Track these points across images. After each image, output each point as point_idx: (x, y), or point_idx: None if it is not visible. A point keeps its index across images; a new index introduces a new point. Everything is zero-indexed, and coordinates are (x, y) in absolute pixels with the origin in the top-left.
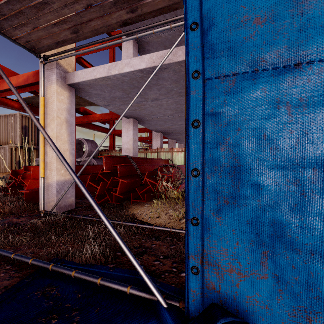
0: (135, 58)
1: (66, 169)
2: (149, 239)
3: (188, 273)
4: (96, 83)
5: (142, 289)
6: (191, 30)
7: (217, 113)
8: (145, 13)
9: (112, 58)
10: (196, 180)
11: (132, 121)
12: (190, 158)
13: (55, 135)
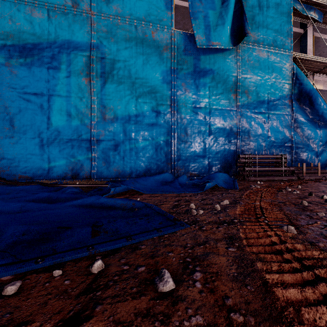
0: None
1: None
2: None
3: None
4: None
5: None
6: None
7: (0, 143)
8: None
9: None
10: None
11: None
12: None
13: None
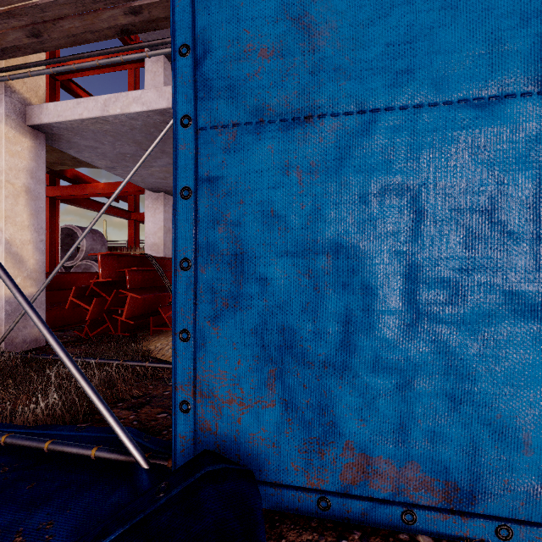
0: (151, 91)
1: (26, 277)
2: (162, 384)
3: (176, 412)
4: (84, 128)
5: (116, 449)
6: (180, 55)
7: (214, 178)
8: (156, 18)
9: (132, 88)
10: (186, 276)
11: (163, 198)
12: (178, 243)
13: (4, 215)
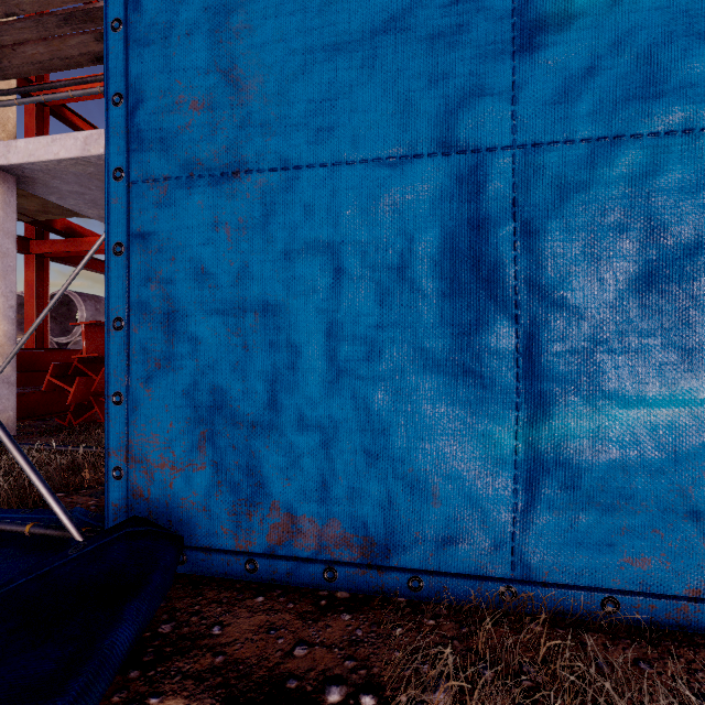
0: None
1: None
2: None
3: (108, 479)
4: (63, 170)
5: (53, 525)
6: (113, 105)
7: (146, 234)
8: None
9: None
10: (119, 336)
11: None
12: (111, 301)
13: None
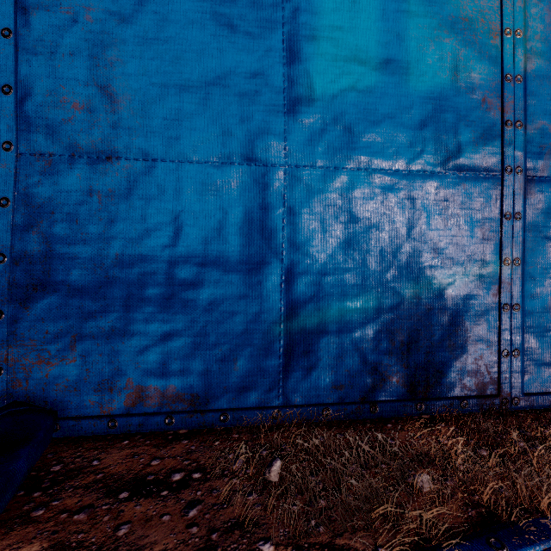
0: None
1: None
2: None
3: None
4: None
5: None
6: (0, 93)
7: (32, 193)
8: None
9: None
10: (6, 268)
11: None
12: None
13: None
